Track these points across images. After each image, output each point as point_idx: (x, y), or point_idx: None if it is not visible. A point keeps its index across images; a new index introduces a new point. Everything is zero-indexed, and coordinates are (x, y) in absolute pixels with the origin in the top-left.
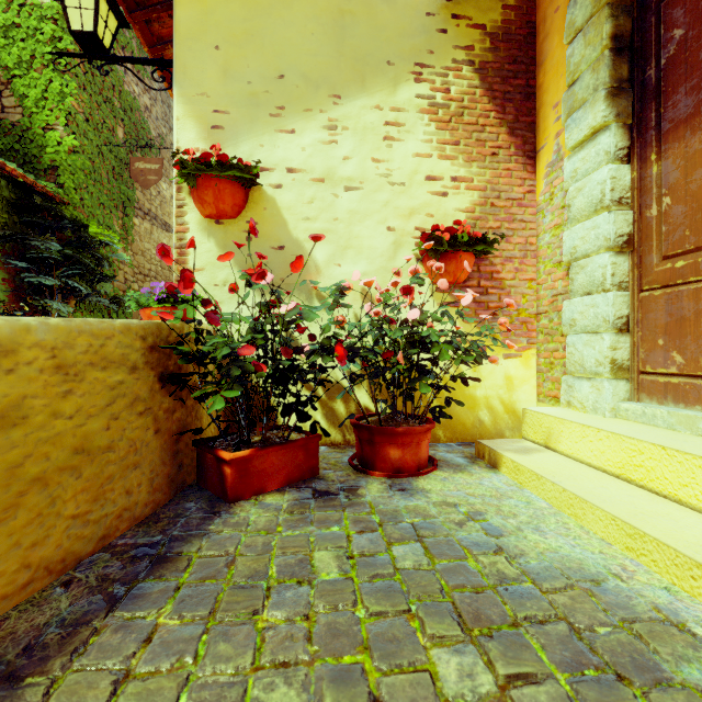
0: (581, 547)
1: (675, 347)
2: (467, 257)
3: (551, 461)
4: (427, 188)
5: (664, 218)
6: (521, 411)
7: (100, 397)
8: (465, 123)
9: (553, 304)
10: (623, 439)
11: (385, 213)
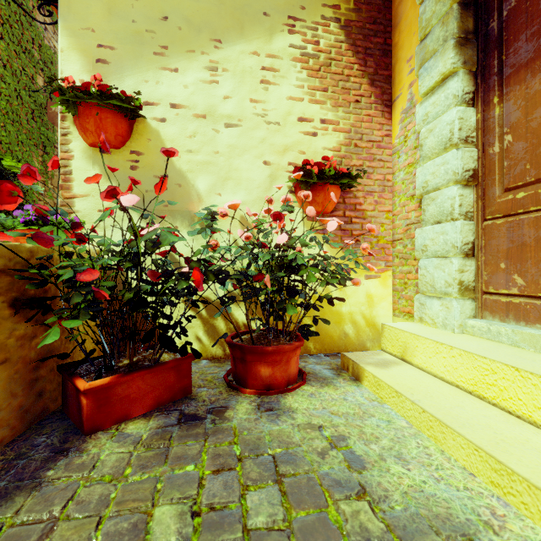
0: (446, 482)
1: (516, 270)
2: (334, 189)
3: (408, 375)
4: (299, 128)
5: (506, 154)
6: (380, 325)
7: None
8: (332, 72)
9: (407, 232)
10: (476, 357)
11: (262, 149)
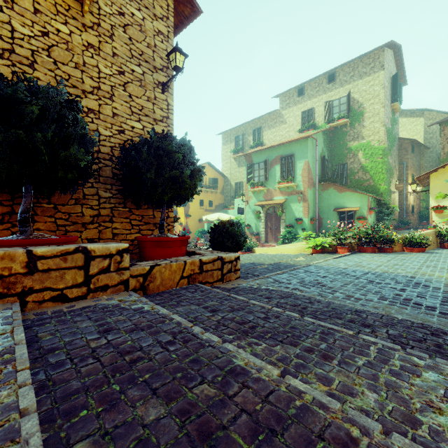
0: None
1: None
2: None
3: None
4: None
5: None
6: None
7: (433, 237)
8: None
9: None
10: None
11: None
